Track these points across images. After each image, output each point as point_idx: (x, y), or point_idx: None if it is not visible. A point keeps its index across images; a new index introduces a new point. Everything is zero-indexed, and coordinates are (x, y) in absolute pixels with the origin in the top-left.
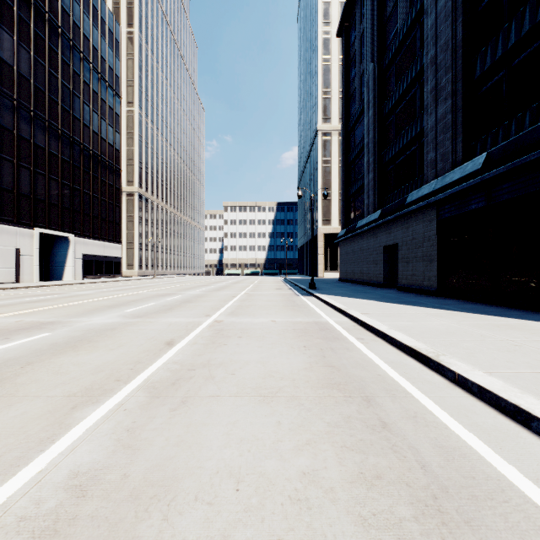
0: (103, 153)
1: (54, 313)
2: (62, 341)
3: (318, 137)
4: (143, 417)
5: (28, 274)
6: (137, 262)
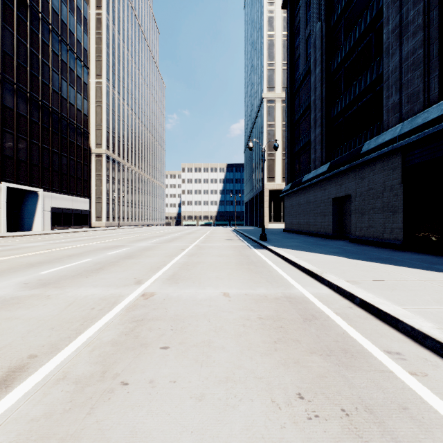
0: (71, 117)
1: None
2: None
3: (263, 104)
4: None
5: None
6: (104, 215)
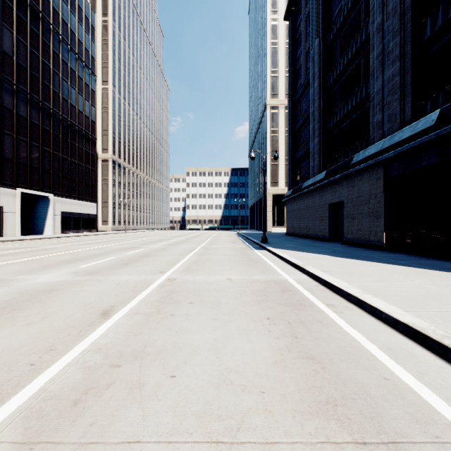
0: (80, 123)
1: (6, 269)
2: None
3: (267, 111)
4: None
5: (11, 229)
6: (111, 219)
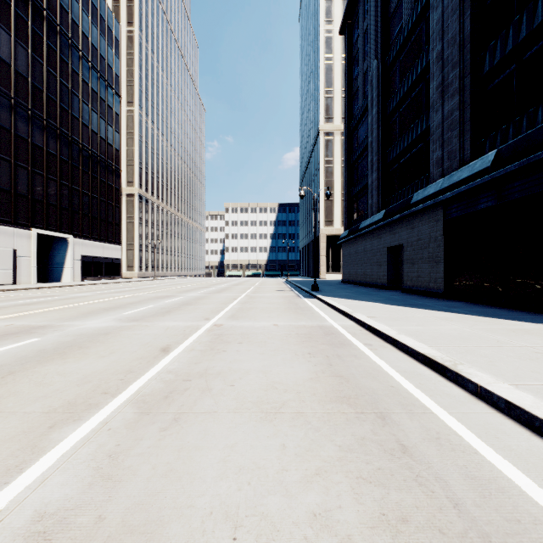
0: (102, 153)
1: (47, 316)
2: (50, 347)
3: (320, 137)
4: (129, 438)
5: (25, 276)
6: (137, 264)
